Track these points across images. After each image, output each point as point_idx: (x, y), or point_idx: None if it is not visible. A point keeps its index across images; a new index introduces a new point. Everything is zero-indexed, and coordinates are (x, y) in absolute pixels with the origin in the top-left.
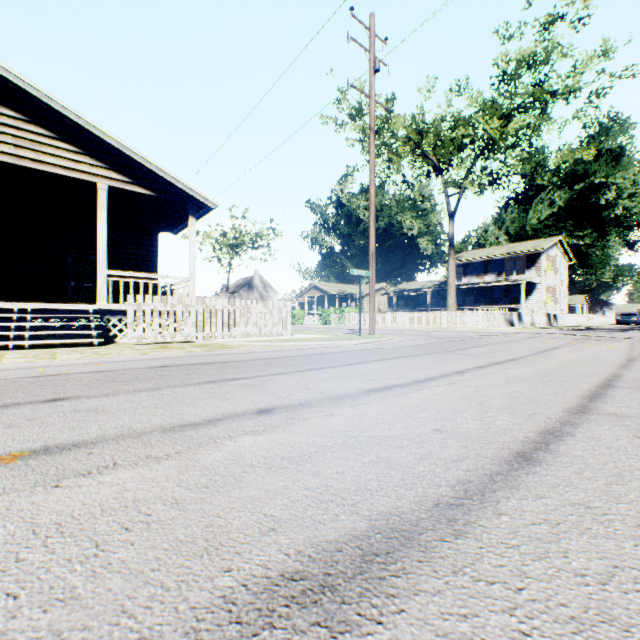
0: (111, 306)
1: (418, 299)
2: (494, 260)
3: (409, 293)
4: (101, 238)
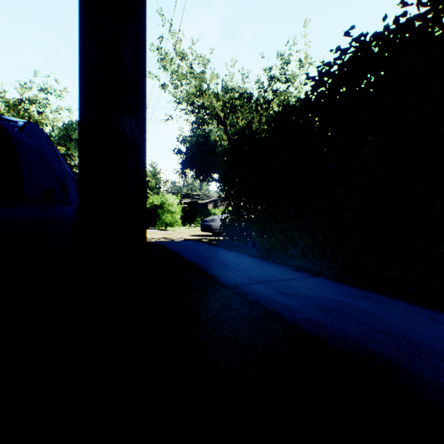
0: None
1: None
2: None
3: None
4: None
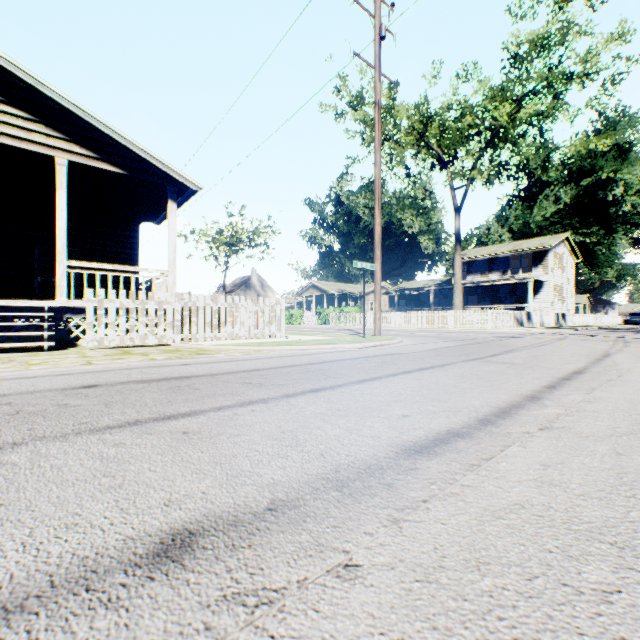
0: (72, 303)
1: (420, 298)
2: (499, 258)
3: (411, 292)
4: (59, 222)
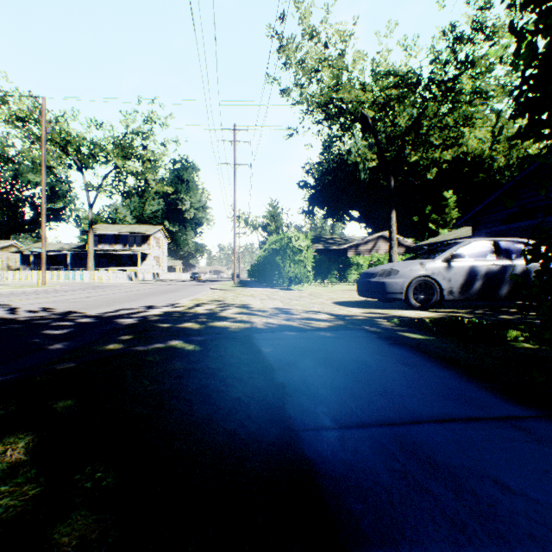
0: None
1: (58, 258)
2: (123, 235)
3: (48, 253)
4: None
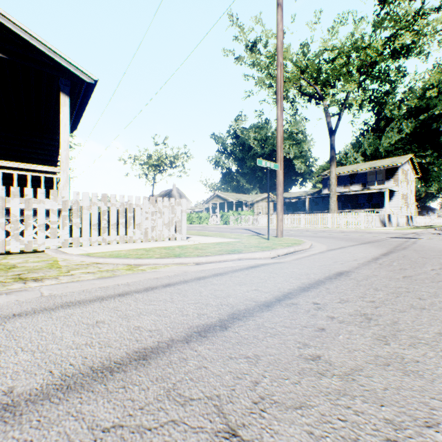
0: None
1: (297, 205)
2: (359, 173)
3: (290, 200)
4: None
